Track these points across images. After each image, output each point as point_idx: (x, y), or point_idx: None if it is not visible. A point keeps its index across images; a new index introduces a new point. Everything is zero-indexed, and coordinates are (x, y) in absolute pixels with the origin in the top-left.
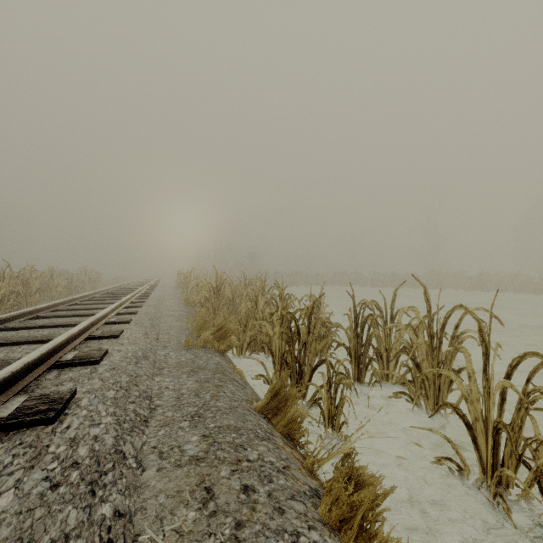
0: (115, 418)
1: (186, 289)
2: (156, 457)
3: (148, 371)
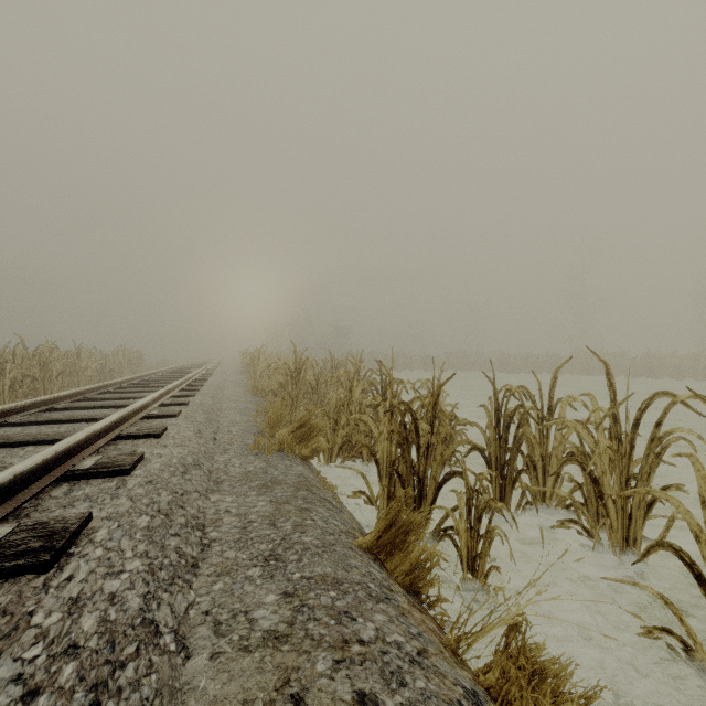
0: (147, 562)
1: (253, 374)
2: (209, 632)
3: (201, 485)
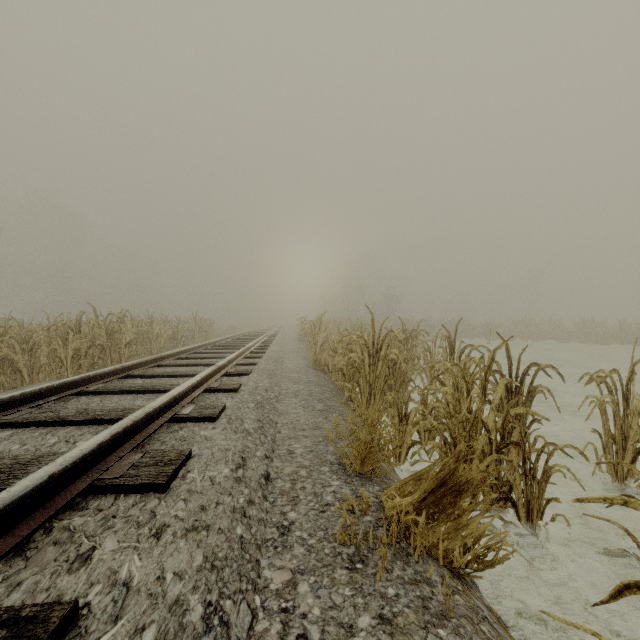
0: None
1: (313, 344)
2: None
3: None
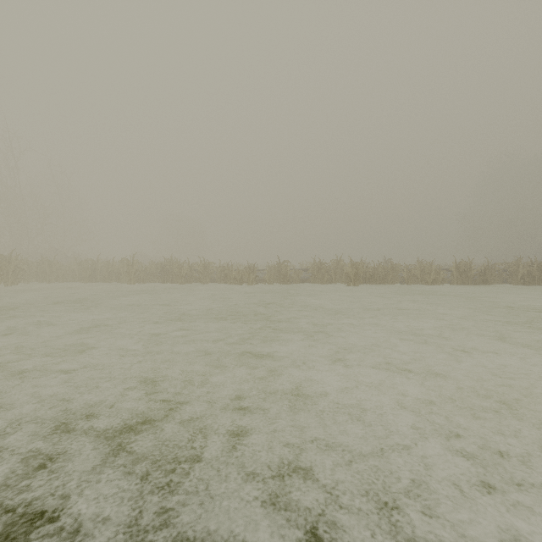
0: None
1: None
2: None
3: None
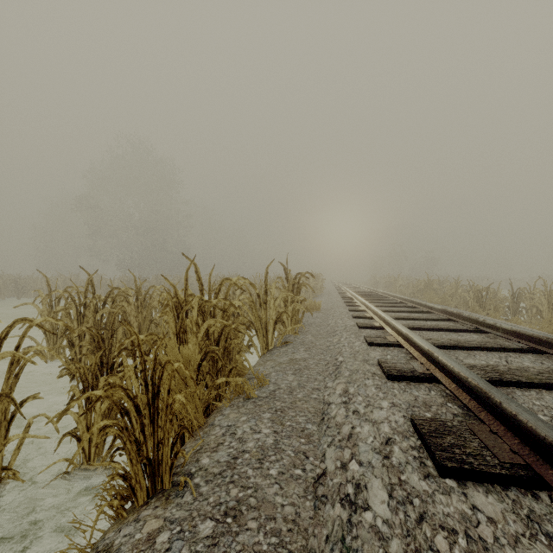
0: None
1: (395, 286)
2: None
3: None
